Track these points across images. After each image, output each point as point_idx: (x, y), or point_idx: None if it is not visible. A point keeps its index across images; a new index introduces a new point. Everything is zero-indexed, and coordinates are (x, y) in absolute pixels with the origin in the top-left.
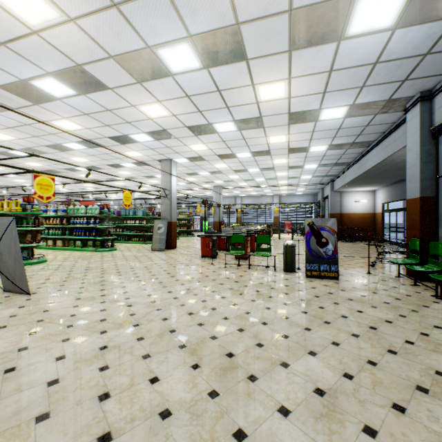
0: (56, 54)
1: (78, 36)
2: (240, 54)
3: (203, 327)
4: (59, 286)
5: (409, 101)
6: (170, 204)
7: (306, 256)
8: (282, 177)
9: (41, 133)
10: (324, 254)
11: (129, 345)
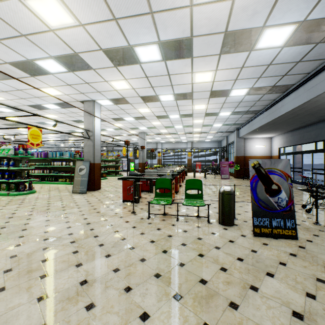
0: None
1: None
2: None
3: None
4: None
5: None
6: (93, 145)
7: (252, 207)
8: (197, 125)
9: None
10: (276, 205)
11: None
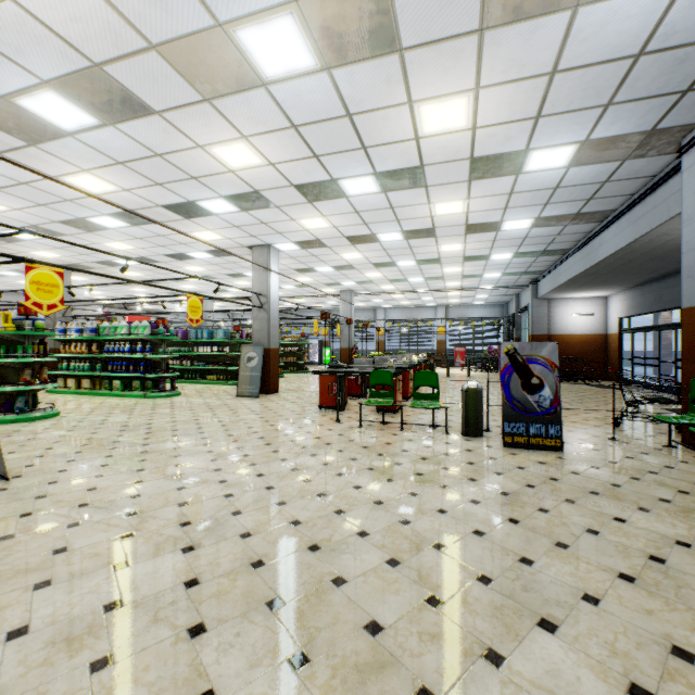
0: (52, 43)
1: (87, 1)
2: (389, 39)
3: (318, 555)
4: (65, 462)
5: (688, 133)
6: (268, 319)
7: (503, 409)
8: (452, 276)
9: (49, 199)
10: (537, 406)
11: (166, 600)
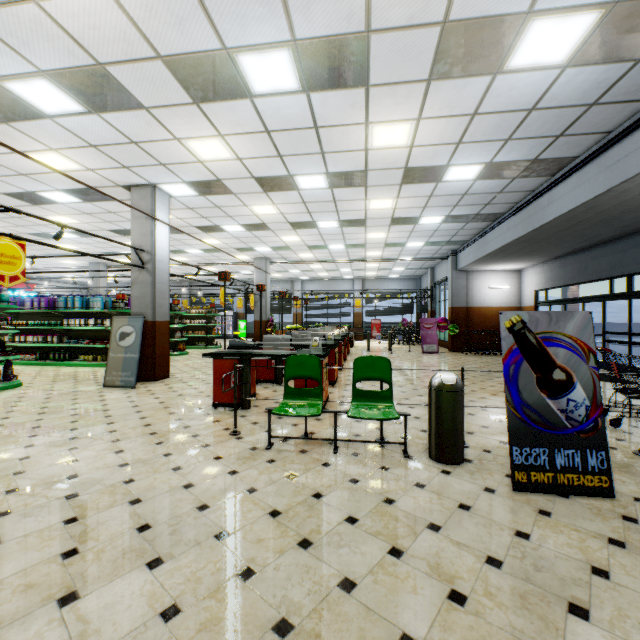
0: None
1: None
2: None
3: None
4: None
5: None
6: (151, 282)
7: (509, 424)
8: (375, 244)
9: None
10: (565, 417)
11: None
